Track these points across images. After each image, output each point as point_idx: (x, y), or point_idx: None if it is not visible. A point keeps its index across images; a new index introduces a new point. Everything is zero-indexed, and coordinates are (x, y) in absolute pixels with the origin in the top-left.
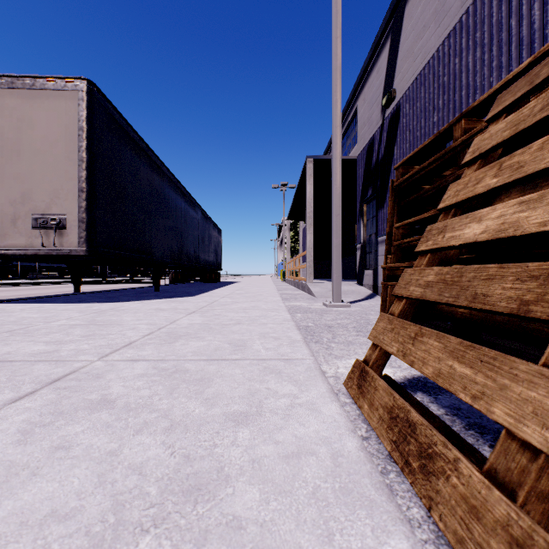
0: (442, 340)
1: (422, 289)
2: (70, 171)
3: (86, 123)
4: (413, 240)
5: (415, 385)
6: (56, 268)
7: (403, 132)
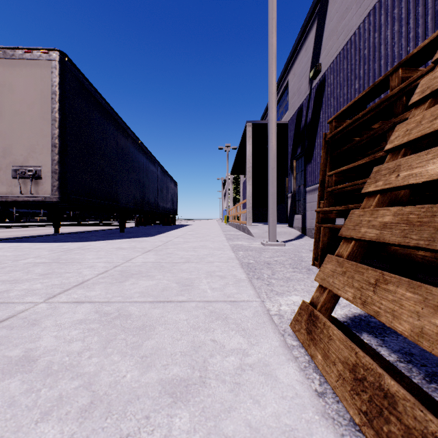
0: (418, 291)
1: (377, 230)
2: (45, 129)
3: (58, 88)
4: (346, 186)
5: (358, 325)
6: (44, 214)
7: (328, 99)
